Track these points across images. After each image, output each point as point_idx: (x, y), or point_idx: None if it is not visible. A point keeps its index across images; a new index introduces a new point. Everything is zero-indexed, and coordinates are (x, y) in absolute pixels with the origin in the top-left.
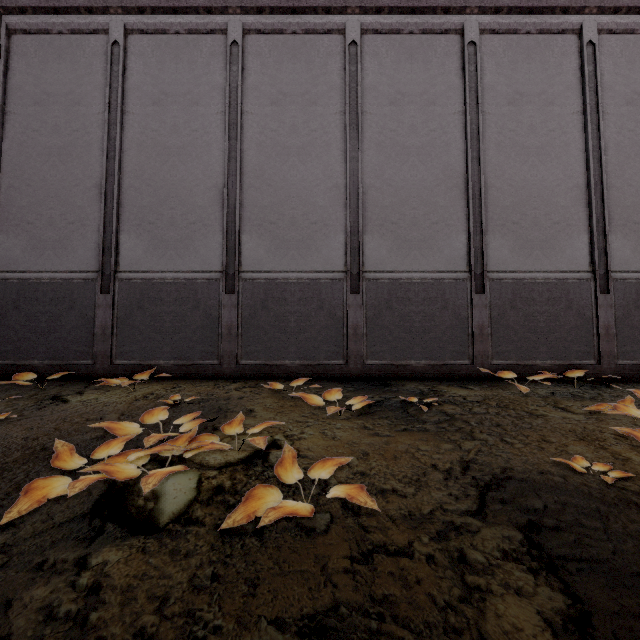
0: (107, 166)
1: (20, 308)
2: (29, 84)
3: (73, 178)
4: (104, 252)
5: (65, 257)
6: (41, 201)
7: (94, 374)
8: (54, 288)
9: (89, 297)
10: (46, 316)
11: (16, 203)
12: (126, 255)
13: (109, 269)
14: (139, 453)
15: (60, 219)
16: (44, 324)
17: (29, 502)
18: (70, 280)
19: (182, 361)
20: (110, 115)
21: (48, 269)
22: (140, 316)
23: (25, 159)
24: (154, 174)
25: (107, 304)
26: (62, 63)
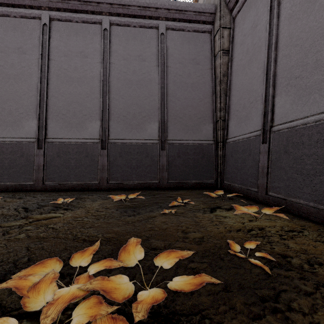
0: (268, 53)
1: (232, 156)
2: (239, 37)
3: (253, 75)
4: (265, 115)
5: (248, 124)
6: (241, 97)
7: (257, 198)
8: (243, 144)
9: (257, 147)
10: (240, 160)
11: (233, 103)
12: (278, 112)
13: (267, 126)
14: (73, 288)
15: (247, 103)
16: (239, 164)
17: (24, 272)
18: (249, 138)
19: (322, 206)
20: (271, 15)
21: (242, 133)
22: (285, 159)
23: (236, 78)
24: (300, 32)
25: (264, 151)
26: (250, 10)
